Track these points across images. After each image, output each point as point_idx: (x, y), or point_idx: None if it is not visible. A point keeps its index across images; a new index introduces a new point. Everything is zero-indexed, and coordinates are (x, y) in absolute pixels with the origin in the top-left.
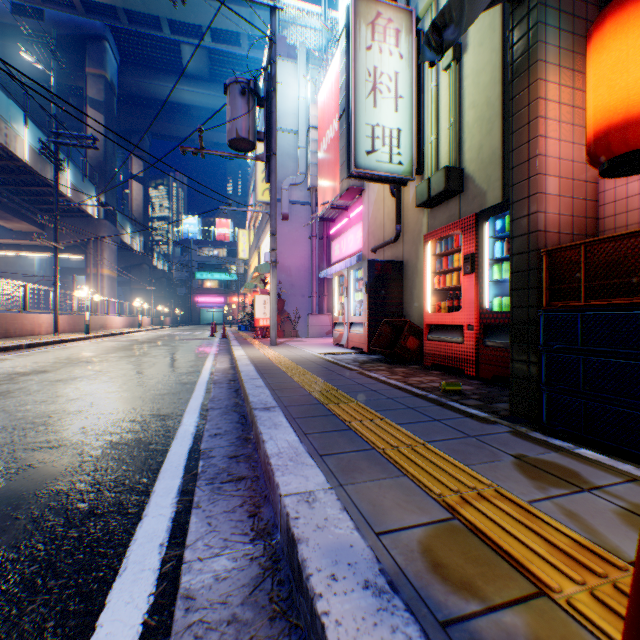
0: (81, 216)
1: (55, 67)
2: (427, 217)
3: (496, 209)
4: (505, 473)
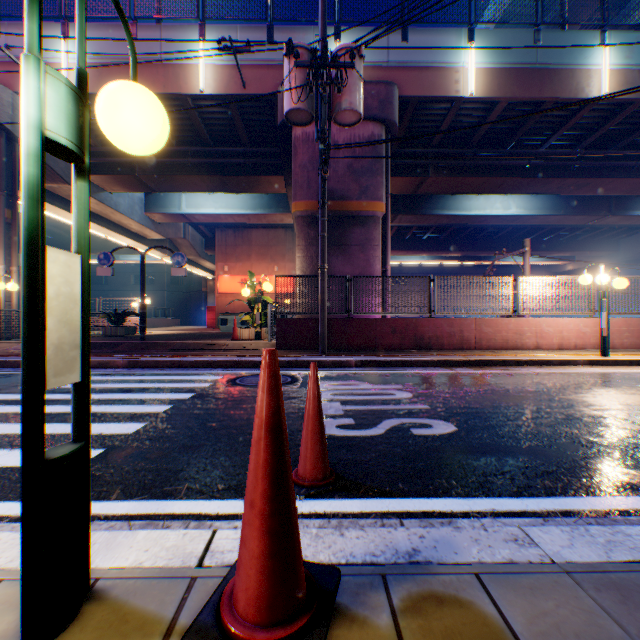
0: None
1: None
2: None
3: None
4: None
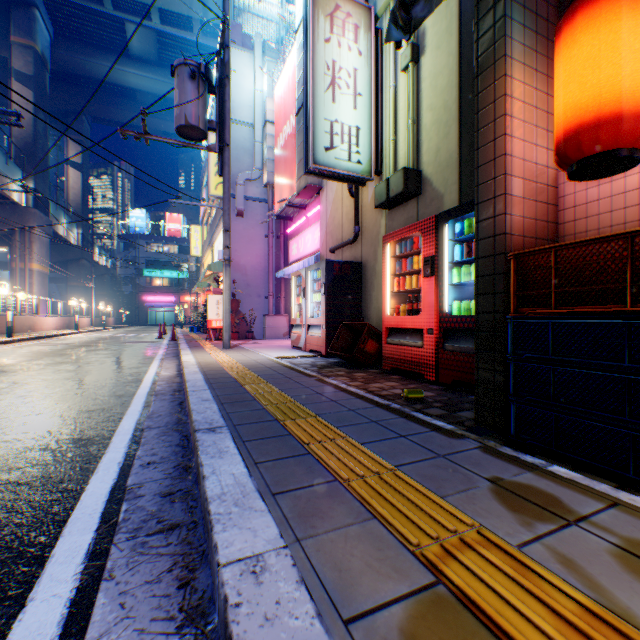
0: (4, 203)
1: None
2: (386, 218)
3: (456, 211)
4: (485, 505)
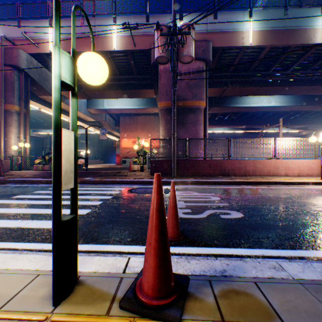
0: None
1: None
2: None
3: None
4: None
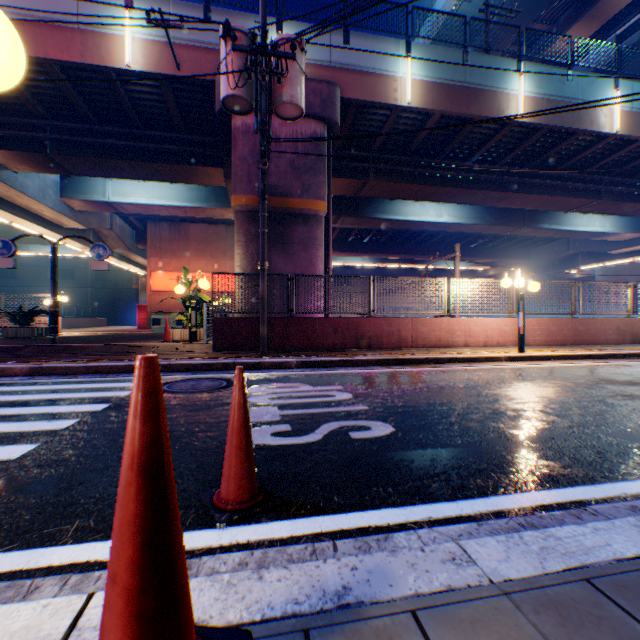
0: None
1: None
2: None
3: None
4: None
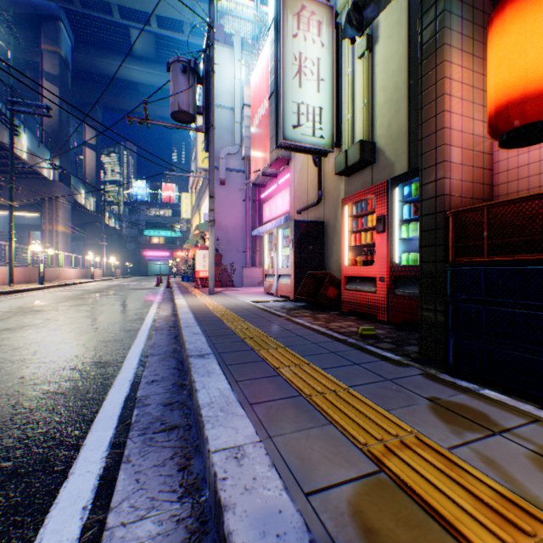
0: (37, 178)
1: (12, 42)
2: (344, 184)
3: (404, 177)
4: (423, 417)
